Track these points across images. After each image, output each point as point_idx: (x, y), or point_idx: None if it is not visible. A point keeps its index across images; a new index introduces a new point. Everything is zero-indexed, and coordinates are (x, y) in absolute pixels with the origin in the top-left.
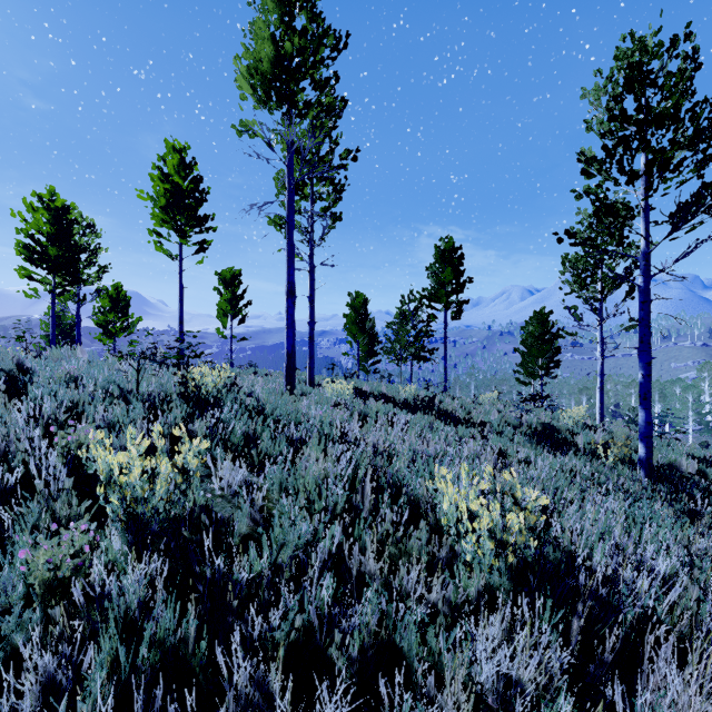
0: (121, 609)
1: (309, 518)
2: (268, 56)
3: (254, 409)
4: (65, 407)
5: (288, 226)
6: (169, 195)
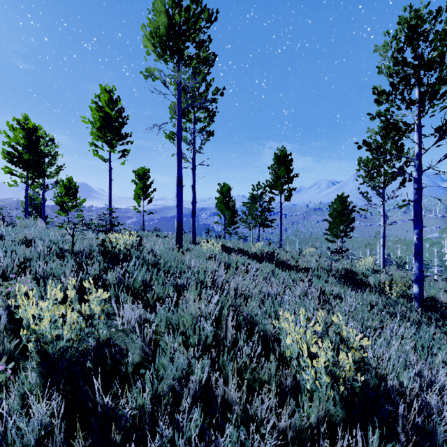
0: None
1: (186, 349)
2: (164, 23)
3: (151, 263)
4: (18, 262)
5: (178, 138)
6: (102, 120)
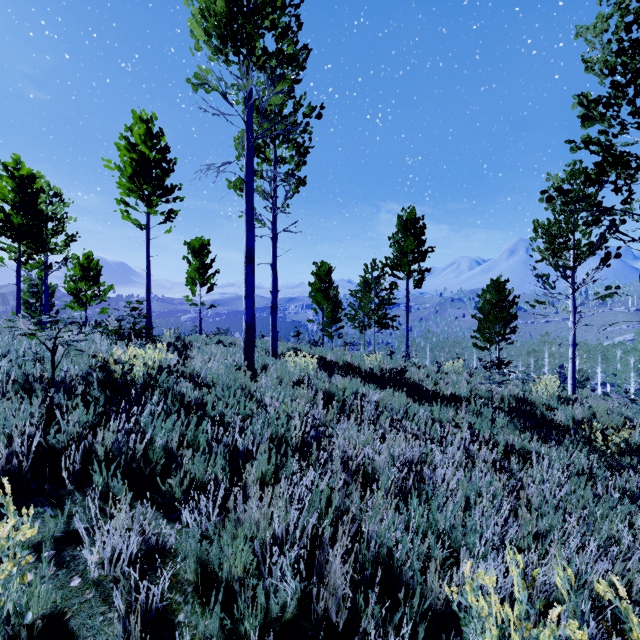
0: None
1: None
2: None
3: (190, 403)
4: None
5: (247, 187)
6: (135, 164)
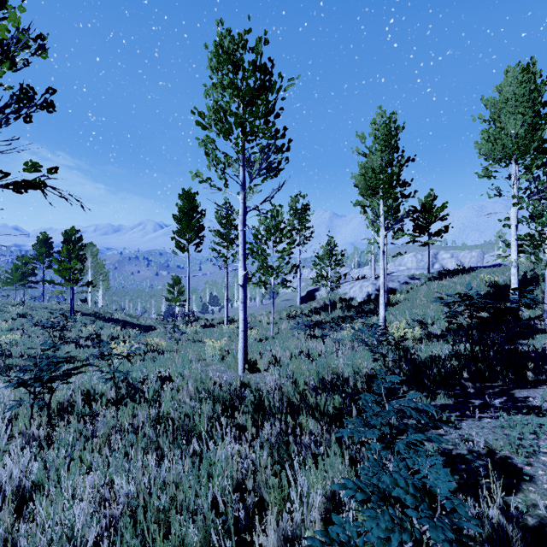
0: None
1: None
2: None
3: None
4: None
5: None
6: None
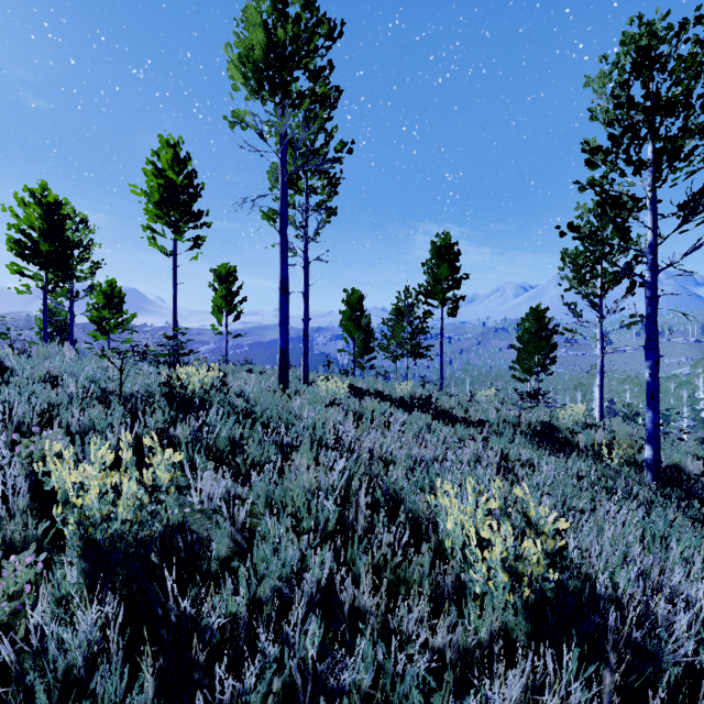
0: (60, 670)
1: (297, 538)
2: (260, 43)
3: (242, 411)
4: (39, 410)
5: (281, 220)
6: (163, 190)
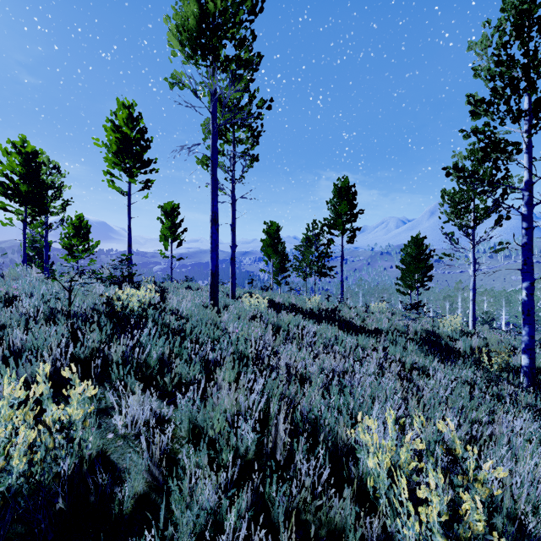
0: None
1: (216, 469)
2: (193, 13)
3: (174, 329)
4: None
5: (212, 164)
6: (119, 142)
